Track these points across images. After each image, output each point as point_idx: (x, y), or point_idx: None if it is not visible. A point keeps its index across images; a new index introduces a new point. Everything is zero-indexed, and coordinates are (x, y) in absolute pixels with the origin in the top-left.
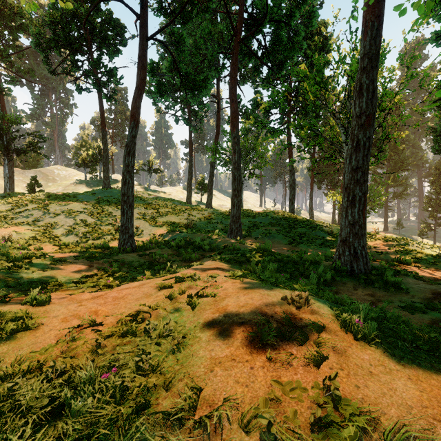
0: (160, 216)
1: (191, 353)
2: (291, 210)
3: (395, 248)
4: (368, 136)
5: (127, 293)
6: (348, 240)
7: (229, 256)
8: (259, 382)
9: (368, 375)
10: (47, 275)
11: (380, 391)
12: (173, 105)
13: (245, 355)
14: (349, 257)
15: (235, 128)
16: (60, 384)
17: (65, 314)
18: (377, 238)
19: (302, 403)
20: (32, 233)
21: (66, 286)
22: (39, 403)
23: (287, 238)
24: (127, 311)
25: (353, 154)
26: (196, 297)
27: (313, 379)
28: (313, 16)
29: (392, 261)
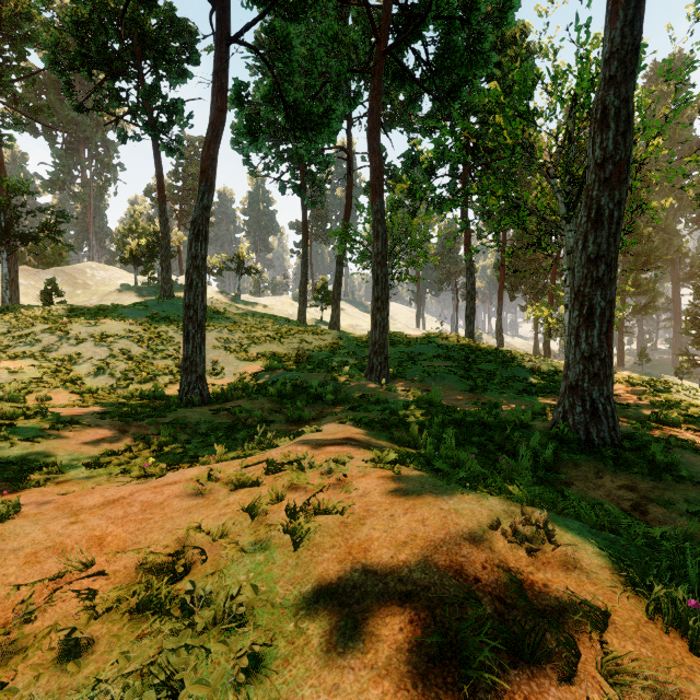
0: (253, 344)
1: (283, 691)
2: (469, 333)
3: (649, 397)
4: (618, 201)
5: (171, 493)
6: (580, 386)
7: (368, 414)
8: None
9: None
10: (38, 452)
11: None
12: (276, 164)
13: None
14: (583, 416)
15: (377, 196)
16: None
17: (38, 544)
18: (617, 381)
19: None
20: (36, 371)
21: (67, 474)
22: None
23: (465, 380)
24: (162, 538)
25: (589, 233)
26: (304, 513)
27: None
28: (510, 8)
29: (647, 420)
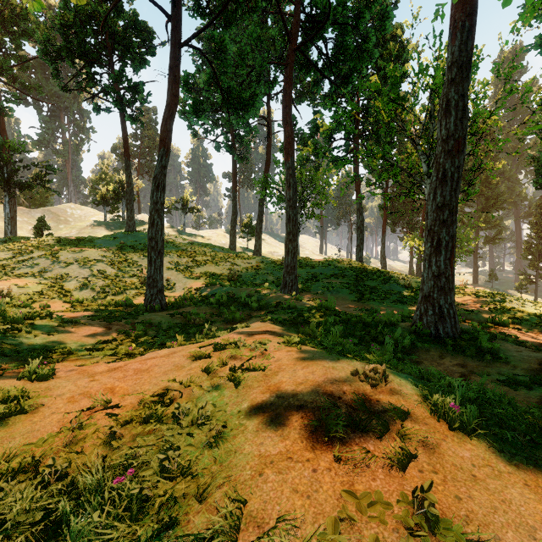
0: (196, 266)
1: (234, 447)
2: (359, 258)
3: (488, 305)
4: (458, 166)
5: (152, 364)
6: (432, 296)
7: (282, 316)
8: (325, 491)
9: (472, 480)
10: (53, 341)
11: (490, 504)
12: (213, 129)
13: (305, 451)
14: (433, 317)
15: (289, 156)
16: (58, 491)
17: (73, 392)
18: (467, 293)
19: (384, 523)
20: (37, 287)
21: (77, 355)
22: (29, 517)
23: (354, 293)
24: (151, 388)
25: (438, 188)
26: (241, 370)
27: (397, 487)
28: (387, 18)
29: (485, 322)
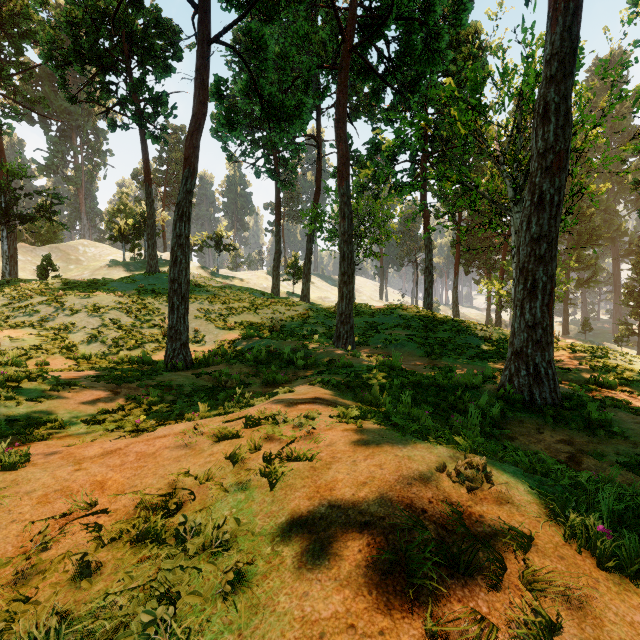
0: (231, 314)
1: (263, 598)
2: (428, 305)
3: (589, 363)
4: (558, 186)
5: (162, 445)
6: (525, 352)
7: (335, 377)
8: None
9: None
10: (41, 410)
11: None
12: (252, 151)
13: (377, 613)
14: (527, 379)
15: (344, 181)
16: None
17: (47, 488)
18: (560, 347)
19: None
20: (35, 339)
21: (68, 430)
22: None
23: (423, 347)
24: (156, 482)
25: (533, 215)
26: (279, 460)
27: None
28: (463, 10)
29: (586, 383)
